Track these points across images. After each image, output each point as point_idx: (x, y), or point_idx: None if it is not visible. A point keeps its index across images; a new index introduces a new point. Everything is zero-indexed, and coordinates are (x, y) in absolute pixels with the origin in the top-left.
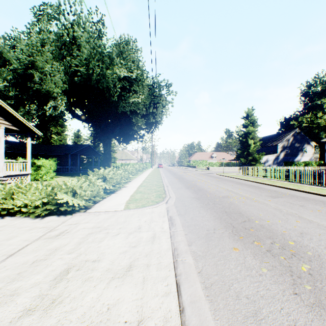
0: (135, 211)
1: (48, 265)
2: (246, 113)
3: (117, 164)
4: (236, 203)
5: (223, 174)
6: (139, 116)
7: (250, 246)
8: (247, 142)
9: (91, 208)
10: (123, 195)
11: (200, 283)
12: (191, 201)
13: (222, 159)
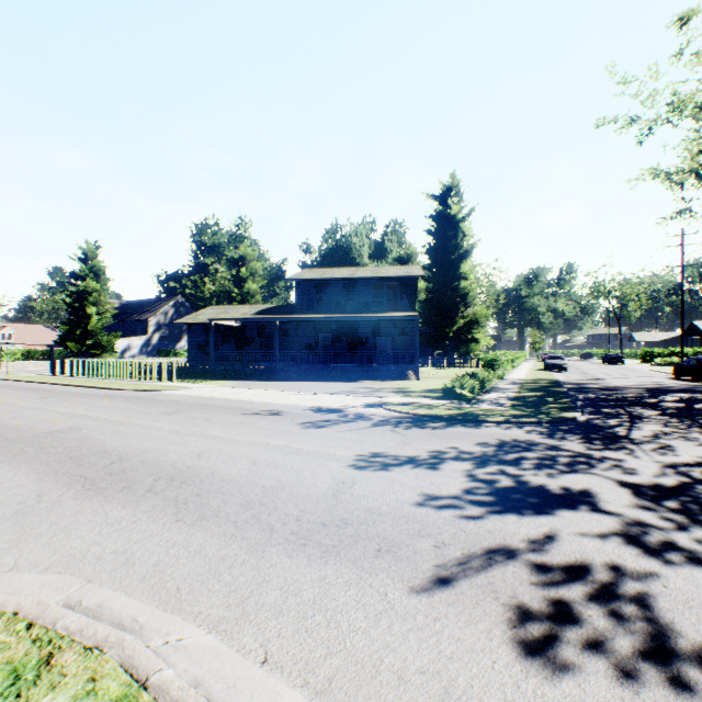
0: None
1: None
2: (84, 251)
3: None
4: None
5: (6, 376)
6: None
7: None
8: (85, 310)
9: None
10: None
11: None
12: None
13: (7, 343)
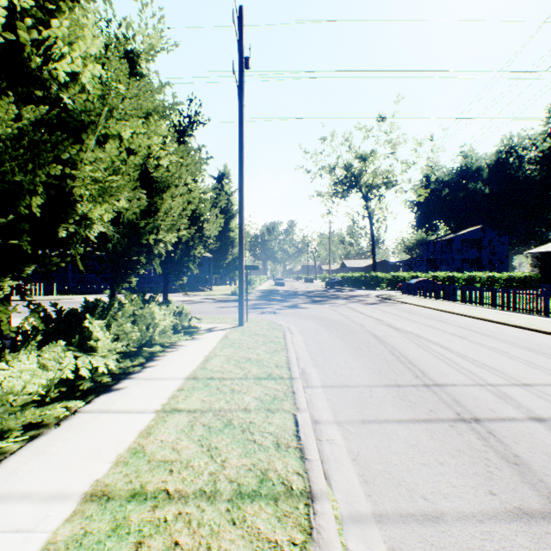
0: None
1: None
2: None
3: None
4: None
5: None
6: None
7: None
8: None
9: None
10: None
11: None
12: None
13: None
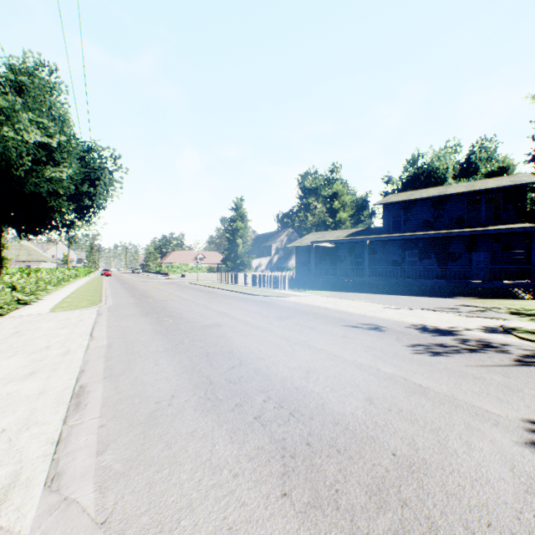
0: (64, 313)
1: (0, 333)
2: (235, 203)
3: (10, 270)
4: (170, 303)
5: (196, 282)
6: (64, 197)
7: (149, 317)
8: (235, 241)
9: (8, 315)
10: (43, 305)
11: (106, 326)
12: (128, 304)
13: (197, 263)
